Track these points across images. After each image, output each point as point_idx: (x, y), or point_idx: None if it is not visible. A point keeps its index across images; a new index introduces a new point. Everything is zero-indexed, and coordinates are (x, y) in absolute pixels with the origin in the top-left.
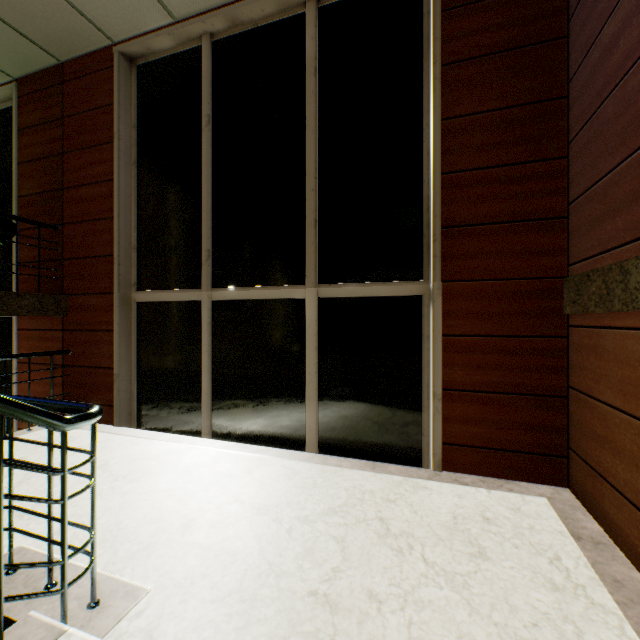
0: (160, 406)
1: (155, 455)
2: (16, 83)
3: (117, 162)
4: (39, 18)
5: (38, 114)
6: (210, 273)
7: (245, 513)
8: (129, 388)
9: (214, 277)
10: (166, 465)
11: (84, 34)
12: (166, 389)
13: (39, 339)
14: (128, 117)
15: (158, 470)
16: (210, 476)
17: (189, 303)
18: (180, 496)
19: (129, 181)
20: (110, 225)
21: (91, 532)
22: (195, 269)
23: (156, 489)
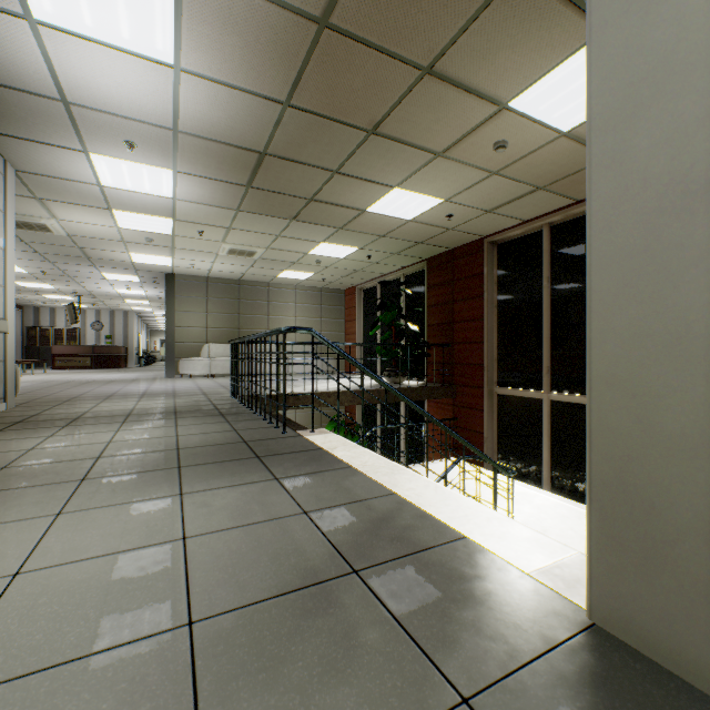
0: (512, 462)
1: (516, 493)
2: (426, 261)
3: (486, 309)
4: (447, 240)
5: (438, 278)
6: (548, 382)
7: (576, 536)
8: (492, 447)
9: (551, 384)
10: (524, 500)
11: (468, 238)
12: (516, 452)
13: (439, 408)
14: (491, 278)
15: (520, 501)
16: (553, 513)
17: (533, 399)
18: (537, 517)
19: (492, 318)
20: (481, 346)
21: (512, 514)
22: (537, 377)
23: (523, 510)
